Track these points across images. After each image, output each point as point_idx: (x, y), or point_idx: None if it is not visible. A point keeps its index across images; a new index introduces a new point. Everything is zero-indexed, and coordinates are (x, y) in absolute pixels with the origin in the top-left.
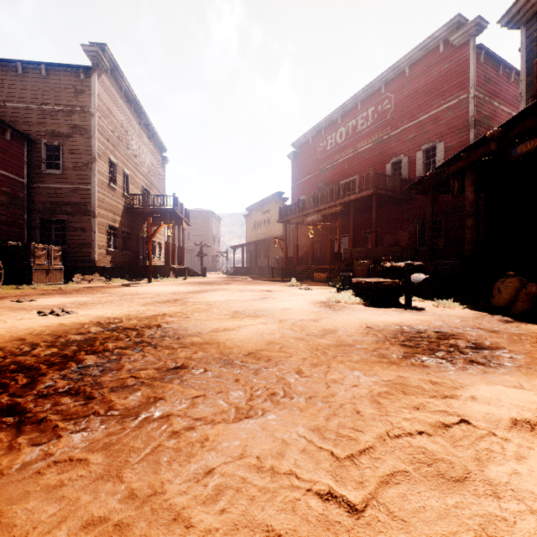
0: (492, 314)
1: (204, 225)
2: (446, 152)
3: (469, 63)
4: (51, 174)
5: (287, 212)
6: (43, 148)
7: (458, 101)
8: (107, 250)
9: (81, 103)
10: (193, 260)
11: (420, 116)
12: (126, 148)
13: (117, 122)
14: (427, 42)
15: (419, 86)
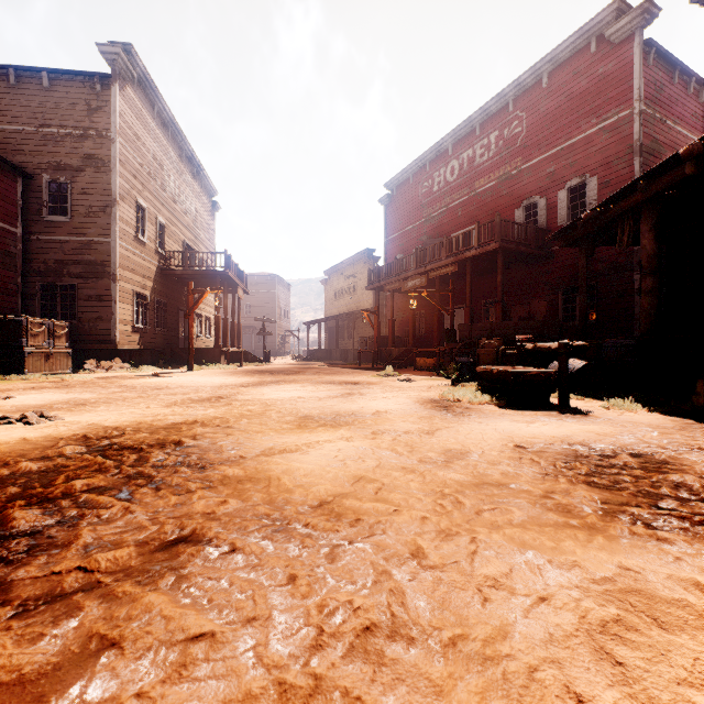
0: (701, 421)
1: (268, 294)
2: (601, 190)
3: (633, 66)
4: (56, 221)
5: (379, 276)
6: (44, 187)
7: (618, 119)
8: (134, 326)
9: (97, 125)
10: (254, 341)
11: (564, 141)
12: (160, 189)
13: (148, 152)
14: (573, 39)
15: (561, 100)
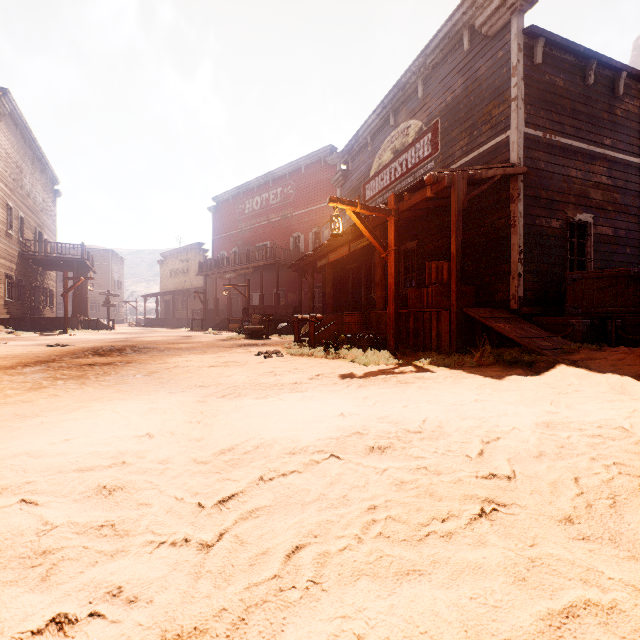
0: None
1: (101, 266)
2: None
3: None
4: None
5: (207, 267)
6: None
7: None
8: (6, 301)
9: None
10: None
11: (311, 206)
12: (21, 189)
13: (14, 163)
14: (314, 154)
15: (310, 183)
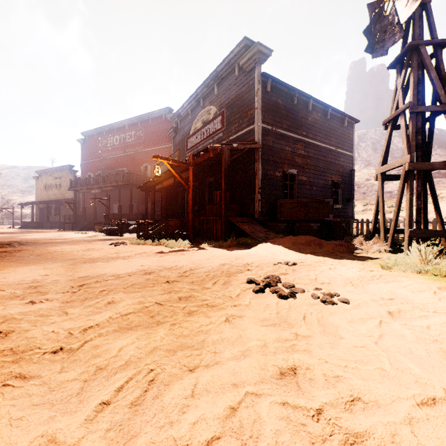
0: None
1: None
2: None
3: None
4: None
5: (77, 184)
6: None
7: (170, 146)
8: None
9: None
10: None
11: (156, 146)
12: None
13: None
14: (158, 112)
15: (155, 131)
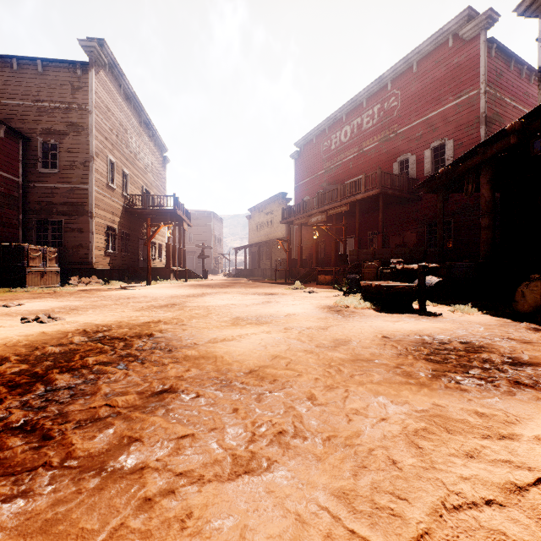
0: (517, 320)
1: (206, 226)
2: (456, 150)
3: (480, 57)
4: (47, 173)
5: (290, 213)
6: (39, 147)
7: (468, 97)
8: (106, 252)
9: (78, 100)
10: (195, 262)
11: (428, 113)
12: (125, 147)
13: (116, 120)
14: (436, 36)
15: (427, 82)
